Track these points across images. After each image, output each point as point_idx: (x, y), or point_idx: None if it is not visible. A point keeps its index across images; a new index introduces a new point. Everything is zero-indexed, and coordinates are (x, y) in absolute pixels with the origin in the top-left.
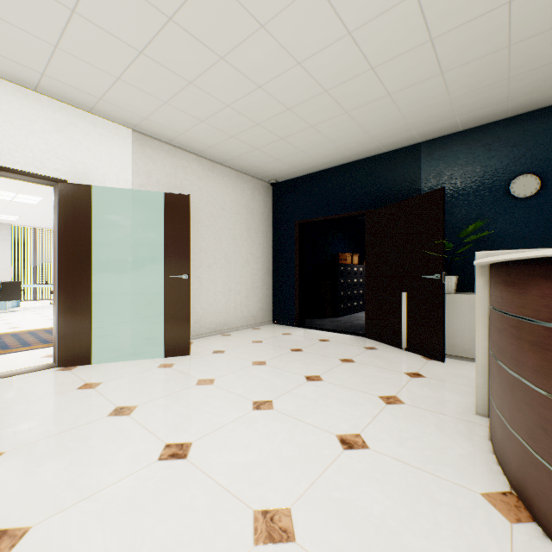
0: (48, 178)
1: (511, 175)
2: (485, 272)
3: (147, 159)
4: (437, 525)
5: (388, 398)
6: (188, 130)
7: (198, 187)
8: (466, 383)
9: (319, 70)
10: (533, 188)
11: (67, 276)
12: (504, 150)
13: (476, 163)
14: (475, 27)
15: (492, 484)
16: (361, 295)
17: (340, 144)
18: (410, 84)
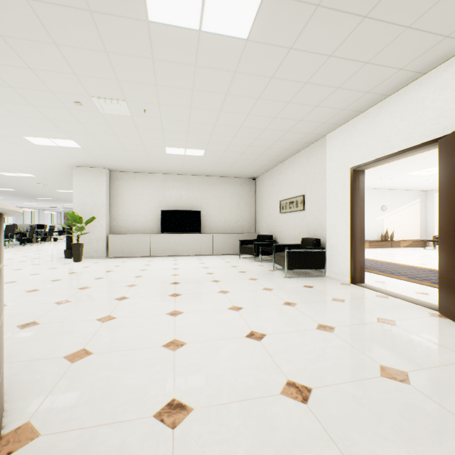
0: (433, 140)
1: None
2: None
3: None
4: (91, 387)
5: None
6: None
7: None
8: None
9: None
10: None
11: (442, 228)
12: None
13: None
14: None
15: None
16: None
17: None
18: None
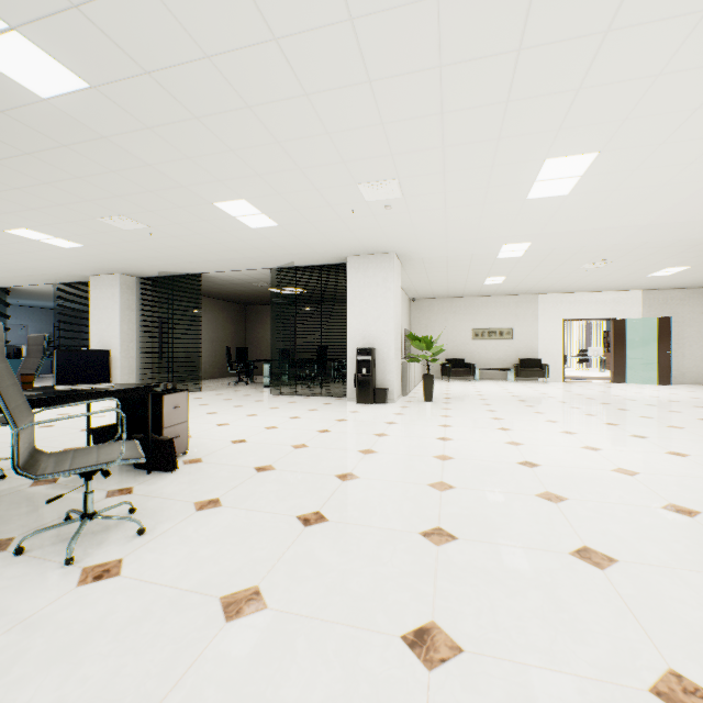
0: (609, 319)
1: None
2: None
3: (649, 300)
4: None
5: None
6: (670, 286)
7: (681, 305)
8: None
9: None
10: None
11: (616, 352)
12: None
13: None
14: None
15: None
16: None
17: None
18: None
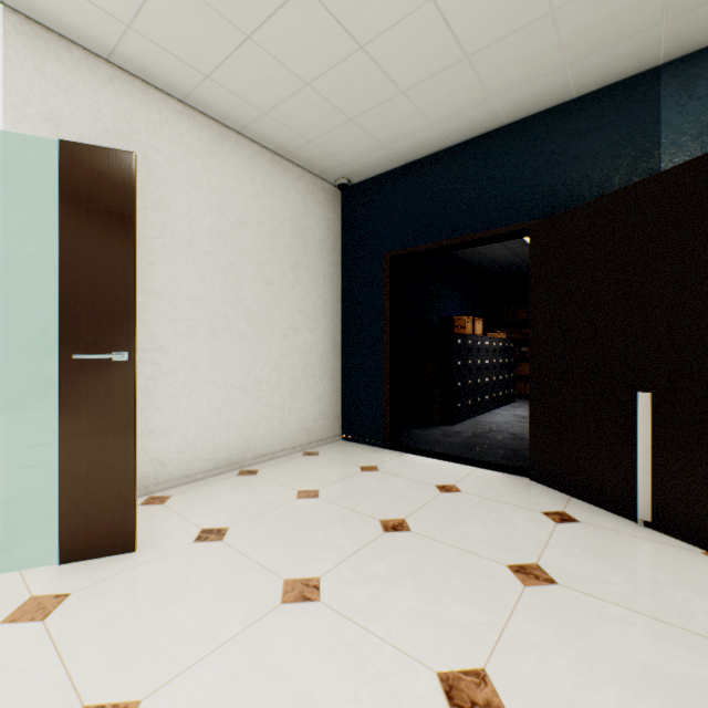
0: None
1: None
2: None
3: (52, 84)
4: None
5: None
6: (140, 10)
7: (188, 171)
8: None
9: None
10: None
11: None
12: None
13: None
14: None
15: None
16: (487, 385)
17: (486, 70)
18: None
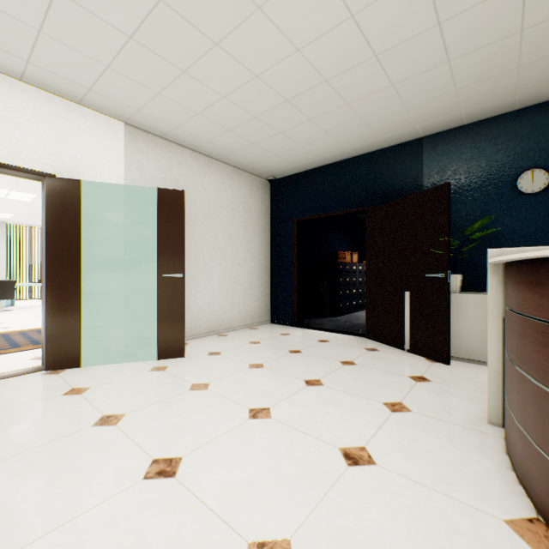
0: (35, 172)
1: (518, 170)
2: (498, 270)
3: (141, 153)
4: None
5: (393, 405)
6: (183, 124)
7: (194, 183)
8: (474, 388)
9: (319, 57)
10: (542, 183)
11: (55, 275)
12: (511, 144)
13: (481, 158)
14: (487, 9)
15: (515, 508)
16: (361, 294)
17: (340, 138)
18: (415, 74)
